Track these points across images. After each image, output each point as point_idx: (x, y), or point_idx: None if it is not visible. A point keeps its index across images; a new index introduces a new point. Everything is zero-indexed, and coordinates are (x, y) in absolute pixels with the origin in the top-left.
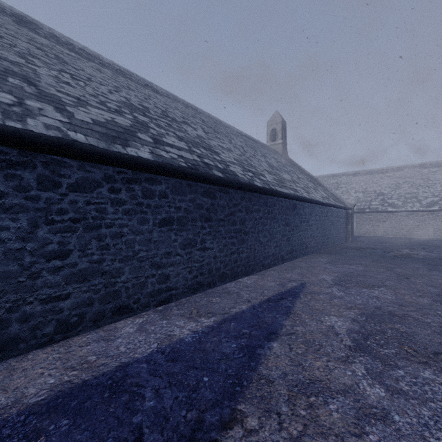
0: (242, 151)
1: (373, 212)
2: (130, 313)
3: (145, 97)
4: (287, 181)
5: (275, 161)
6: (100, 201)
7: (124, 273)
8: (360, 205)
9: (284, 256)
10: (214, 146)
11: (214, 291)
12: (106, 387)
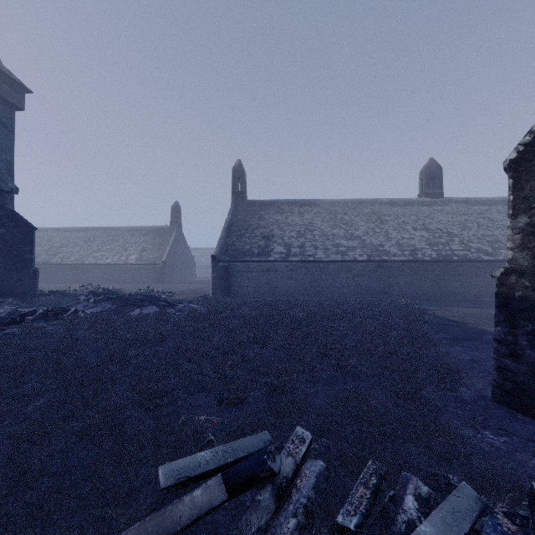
0: None
1: None
2: None
3: None
4: None
5: None
6: None
7: None
8: None
9: None
10: None
11: None
12: None
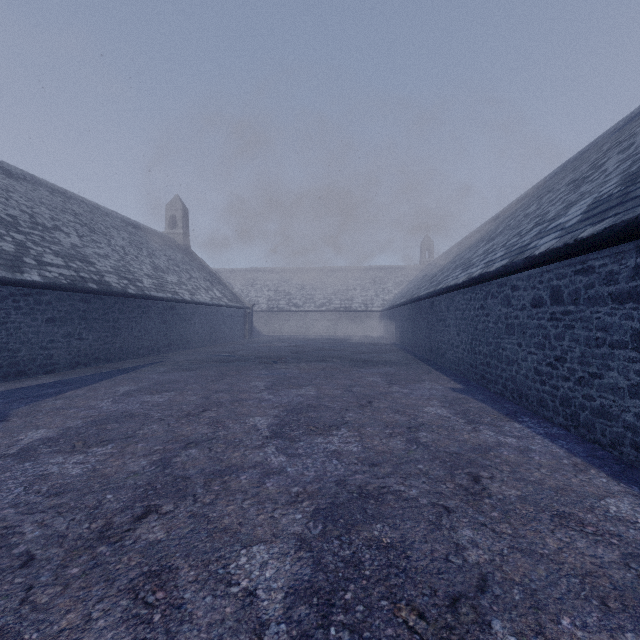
0: (122, 255)
1: (280, 311)
2: (26, 376)
3: (5, 197)
4: (170, 285)
5: (165, 260)
6: (7, 308)
7: (22, 351)
8: (271, 304)
9: (160, 349)
10: (90, 256)
11: (90, 368)
12: (36, 386)
